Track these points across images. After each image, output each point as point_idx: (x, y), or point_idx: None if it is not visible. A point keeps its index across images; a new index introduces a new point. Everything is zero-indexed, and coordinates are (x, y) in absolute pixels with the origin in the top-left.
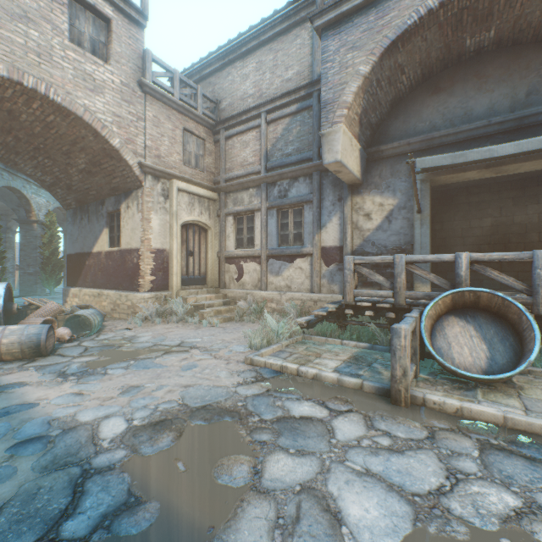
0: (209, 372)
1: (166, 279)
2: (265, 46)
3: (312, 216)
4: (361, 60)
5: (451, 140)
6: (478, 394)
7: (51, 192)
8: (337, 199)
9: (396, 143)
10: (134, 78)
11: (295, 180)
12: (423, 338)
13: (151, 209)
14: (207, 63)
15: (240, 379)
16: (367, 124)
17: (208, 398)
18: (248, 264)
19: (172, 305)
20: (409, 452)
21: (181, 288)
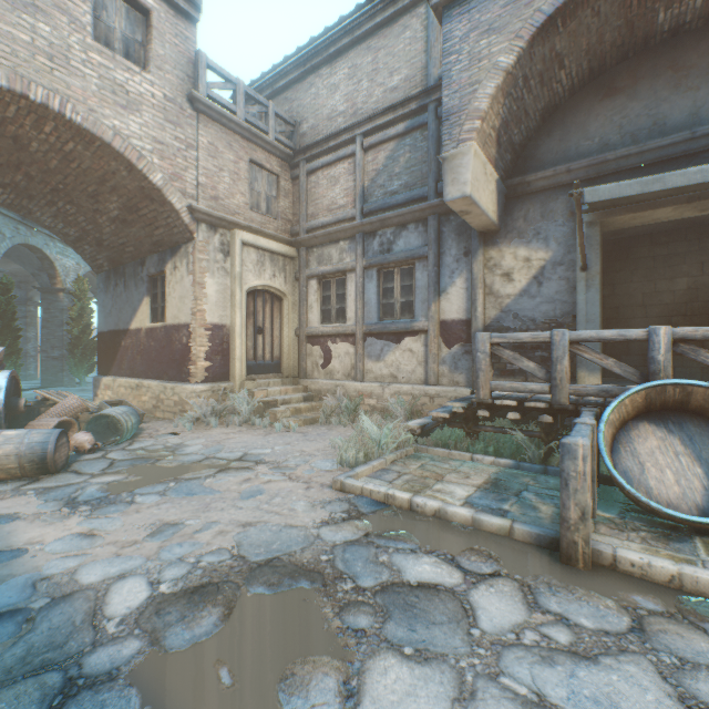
0: (280, 501)
1: (226, 366)
2: (361, 43)
3: (426, 277)
4: (501, 48)
5: (633, 163)
6: (699, 548)
7: (77, 250)
8: (463, 253)
9: (550, 170)
10: (182, 91)
11: (404, 228)
12: (602, 456)
13: (205, 270)
14: (283, 72)
15: (324, 515)
16: (507, 144)
17: (277, 546)
18: (338, 345)
19: (233, 401)
20: (607, 659)
21: (247, 377)
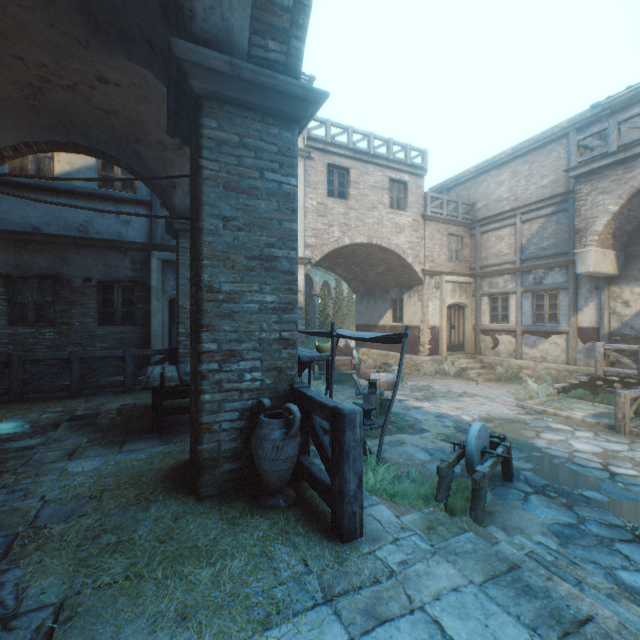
0: (495, 407)
1: (436, 347)
2: (519, 158)
3: (567, 300)
4: (609, 202)
5: None
6: None
7: (347, 283)
8: (593, 288)
9: None
10: (418, 213)
11: (550, 270)
12: None
13: (427, 299)
14: (463, 174)
15: (516, 412)
16: (621, 234)
17: (502, 416)
18: (502, 337)
19: (444, 366)
20: (612, 443)
21: (446, 353)
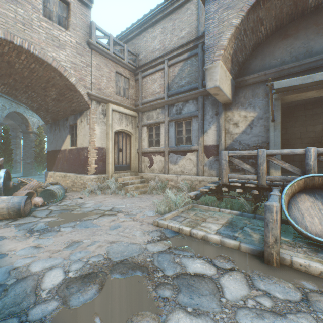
0: (128, 231)
1: (104, 166)
2: (167, 17)
3: (197, 125)
4: (233, 15)
5: (297, 70)
6: None
7: (37, 114)
8: (214, 114)
9: (256, 74)
10: (84, 39)
11: (187, 102)
12: (283, 210)
13: (95, 122)
14: (131, 31)
15: (149, 238)
16: (236, 62)
17: (126, 253)
18: (156, 157)
19: (108, 183)
20: (290, 316)
21: (114, 172)
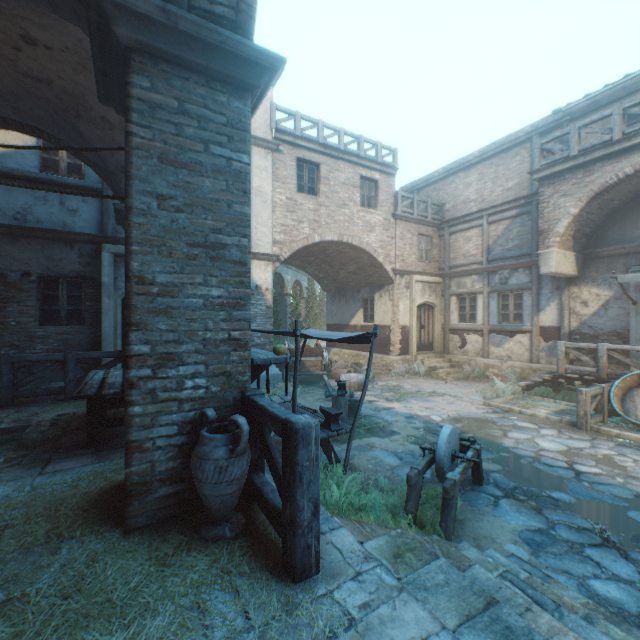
0: (463, 407)
1: (407, 347)
2: (486, 161)
3: (530, 300)
4: (570, 204)
5: None
6: None
7: (318, 282)
8: (555, 288)
9: (611, 247)
10: (389, 212)
11: (515, 271)
12: (610, 400)
13: (398, 298)
14: (433, 175)
15: (483, 411)
16: (580, 236)
17: (471, 415)
18: (470, 336)
19: (414, 366)
20: (575, 440)
21: (416, 353)
